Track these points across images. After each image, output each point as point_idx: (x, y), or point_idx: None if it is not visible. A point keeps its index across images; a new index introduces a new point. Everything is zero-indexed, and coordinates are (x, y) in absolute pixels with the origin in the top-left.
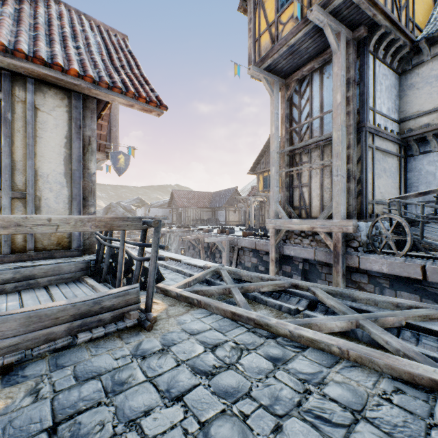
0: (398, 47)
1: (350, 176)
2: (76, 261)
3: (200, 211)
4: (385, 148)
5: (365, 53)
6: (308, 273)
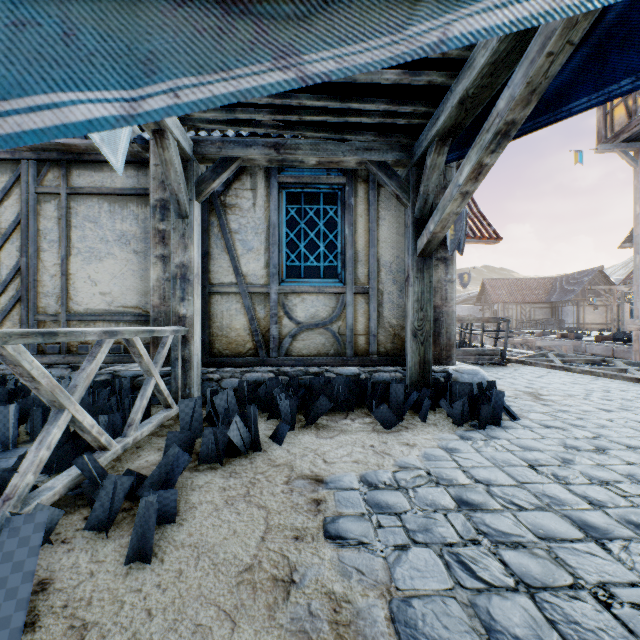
0: None
1: None
2: None
3: (529, 308)
4: None
5: None
6: None
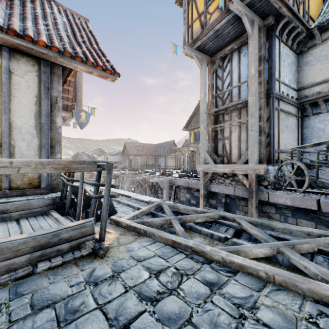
0: (297, 33)
1: (261, 131)
2: (44, 197)
3: (146, 158)
4: (287, 110)
5: (273, 37)
6: (229, 205)
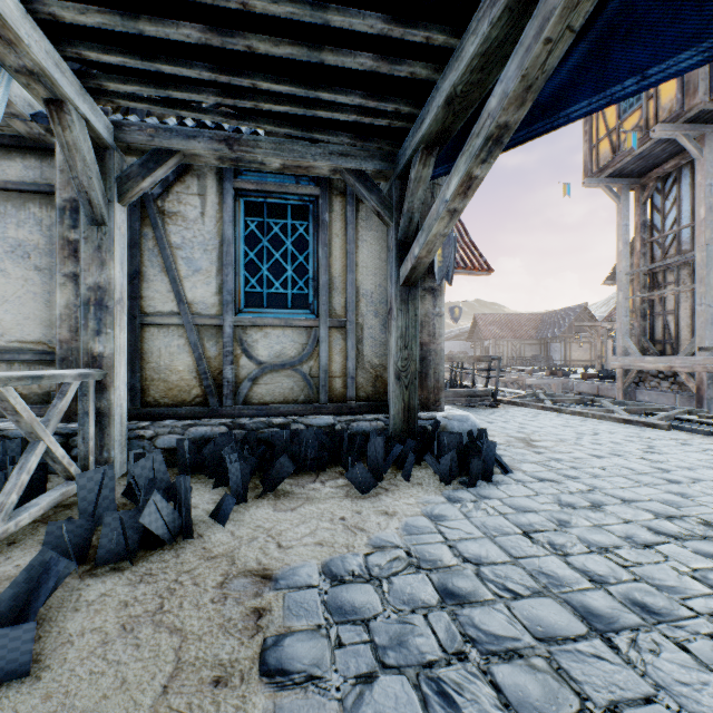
0: None
1: None
2: None
3: (520, 345)
4: None
5: None
6: None
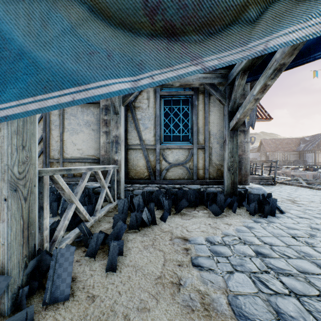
0: None
1: None
2: None
3: (287, 154)
4: None
5: None
6: None
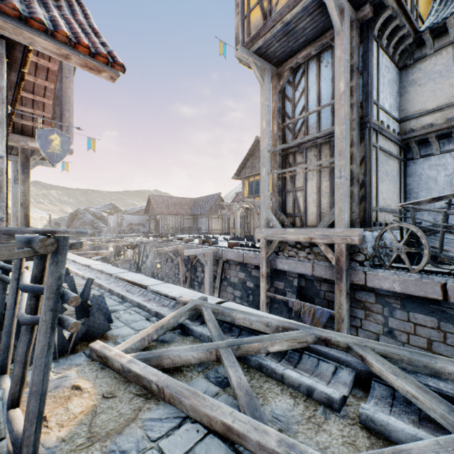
0: (401, 37)
1: (354, 179)
2: None
3: (181, 219)
4: (387, 148)
5: (370, 38)
6: (304, 290)
